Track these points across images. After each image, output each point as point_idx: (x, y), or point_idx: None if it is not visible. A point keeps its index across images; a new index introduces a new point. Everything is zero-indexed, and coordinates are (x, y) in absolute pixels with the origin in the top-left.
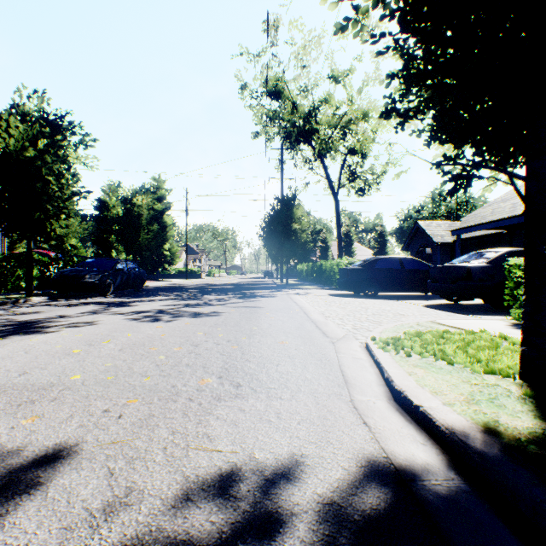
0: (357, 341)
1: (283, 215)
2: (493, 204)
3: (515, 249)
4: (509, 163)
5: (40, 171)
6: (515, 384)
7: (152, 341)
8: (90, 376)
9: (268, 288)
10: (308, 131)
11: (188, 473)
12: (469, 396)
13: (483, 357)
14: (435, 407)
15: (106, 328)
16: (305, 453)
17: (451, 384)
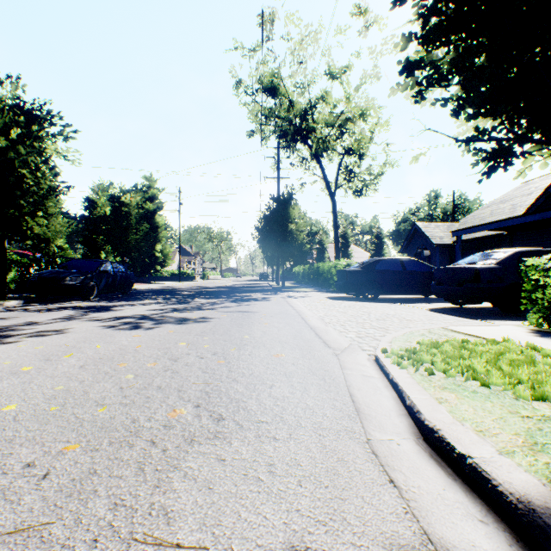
0: (364, 353)
1: (279, 215)
2: (492, 205)
3: (525, 249)
4: None
5: (13, 164)
6: None
7: (123, 354)
8: (28, 406)
9: (263, 291)
10: (304, 130)
11: None
12: (528, 437)
13: (523, 377)
14: (490, 458)
15: (74, 338)
16: (311, 546)
17: (497, 417)
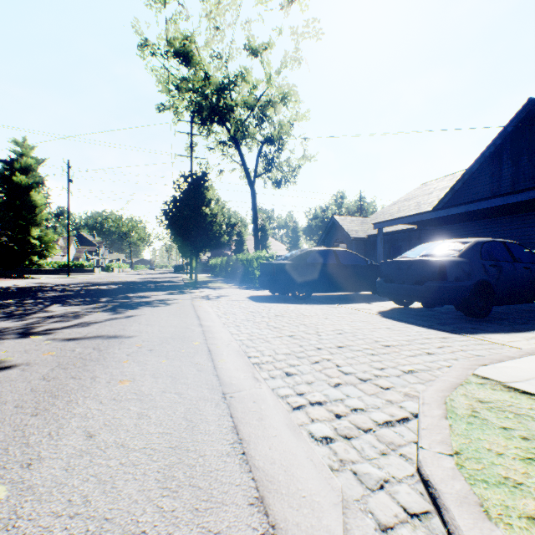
0: None
1: (191, 197)
2: (398, 203)
3: (484, 239)
4: None
5: None
6: None
7: None
8: None
9: (169, 288)
10: (222, 108)
11: None
12: None
13: None
14: None
15: None
16: None
17: None
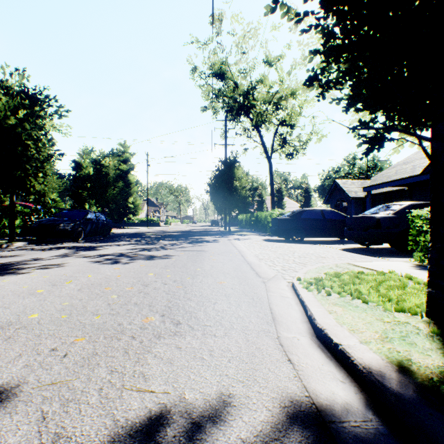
0: (284, 281)
1: (226, 174)
2: (397, 166)
3: (416, 202)
4: (417, 126)
5: (21, 137)
6: (423, 321)
7: (108, 281)
8: (46, 315)
9: (213, 235)
10: (247, 106)
11: (118, 416)
12: (383, 334)
13: (393, 296)
14: (353, 345)
15: (71, 270)
16: (233, 393)
17: (367, 322)
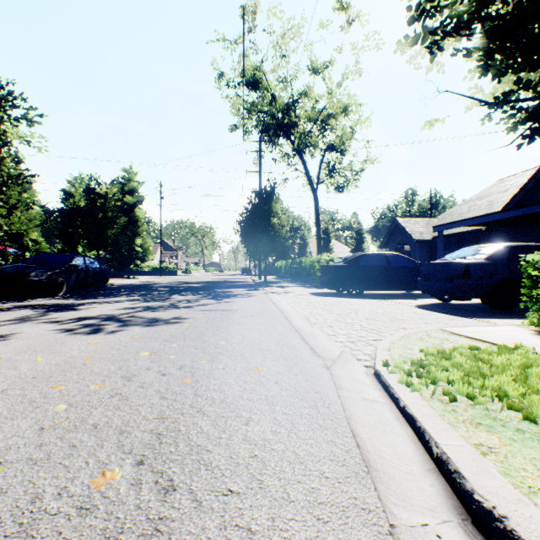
0: (359, 364)
1: (261, 209)
2: (469, 202)
3: (514, 244)
4: None
5: None
6: None
7: (66, 371)
8: None
9: (245, 286)
10: (287, 124)
11: None
12: None
13: None
14: None
15: (15, 347)
16: None
17: None
